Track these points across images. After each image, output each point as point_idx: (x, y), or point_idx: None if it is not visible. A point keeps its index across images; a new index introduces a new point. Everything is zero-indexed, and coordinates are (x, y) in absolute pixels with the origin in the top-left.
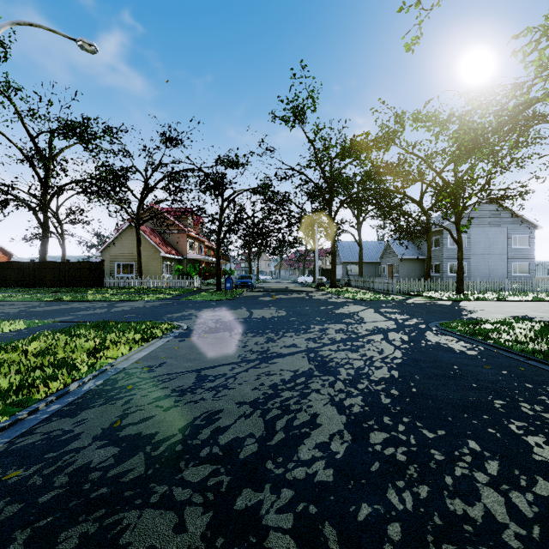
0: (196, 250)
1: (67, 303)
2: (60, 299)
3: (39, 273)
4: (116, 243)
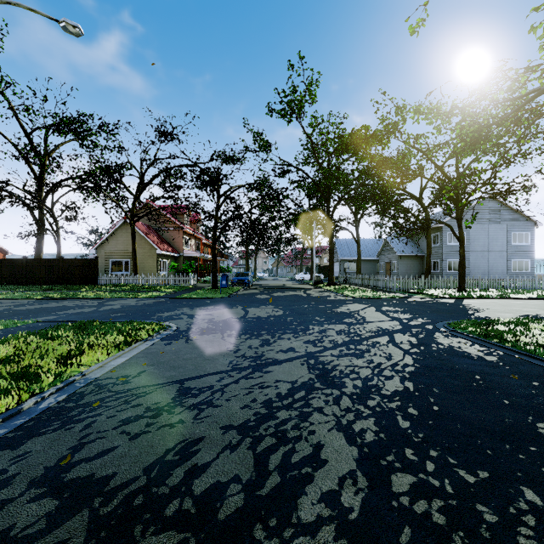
0: (193, 247)
1: (56, 301)
2: (50, 297)
3: (32, 270)
4: (111, 240)
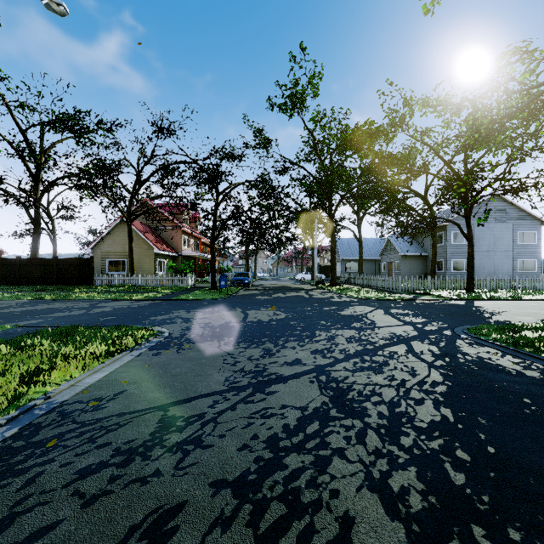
0: (192, 246)
1: (46, 302)
2: (41, 298)
3: (25, 270)
4: (107, 239)
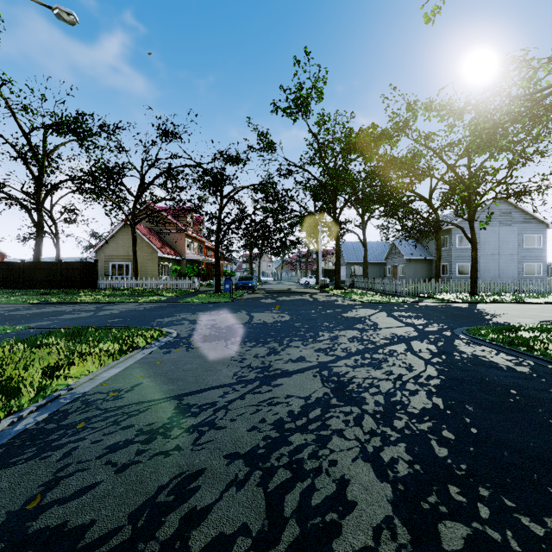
0: (196, 250)
1: (53, 305)
2: (47, 302)
3: (29, 273)
4: (111, 242)
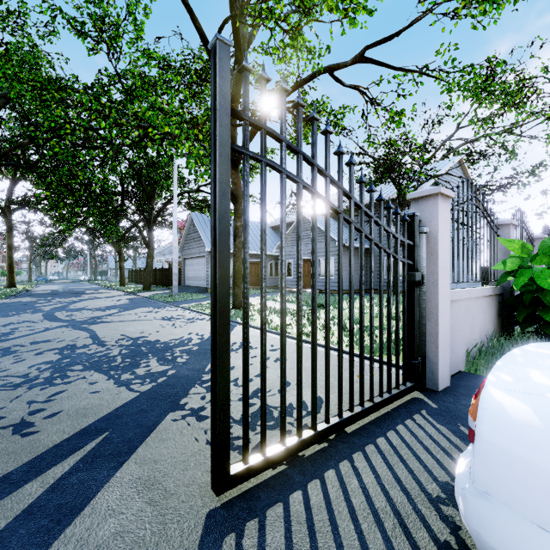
0: None
1: None
2: None
3: None
4: None
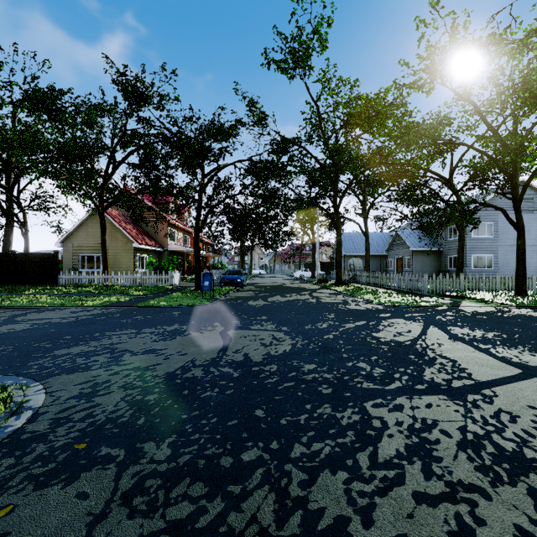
0: (180, 241)
1: None
2: None
3: None
4: (80, 231)
